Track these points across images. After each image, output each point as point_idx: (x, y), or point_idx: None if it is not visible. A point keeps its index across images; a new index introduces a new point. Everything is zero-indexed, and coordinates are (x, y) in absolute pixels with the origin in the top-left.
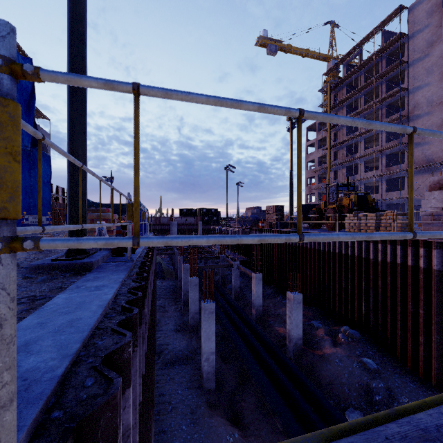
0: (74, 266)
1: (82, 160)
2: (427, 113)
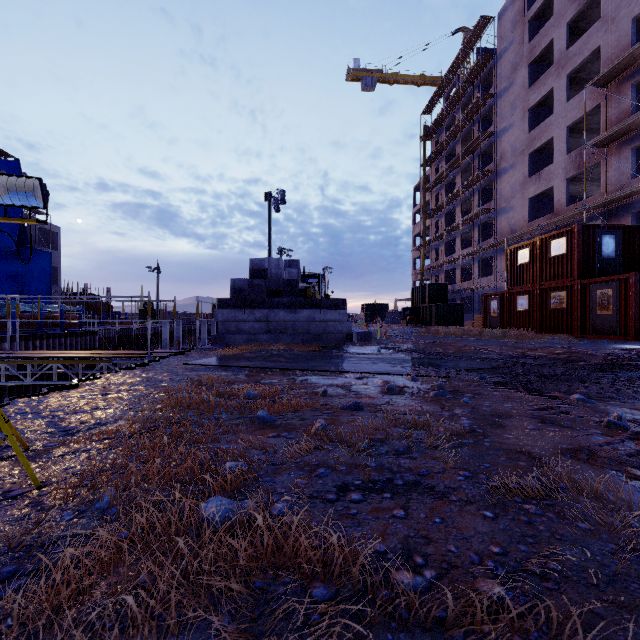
0: None
1: None
2: (511, 166)
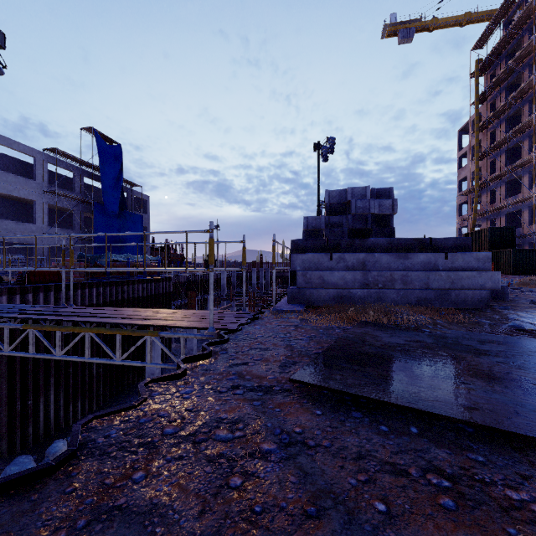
0: None
1: None
2: None
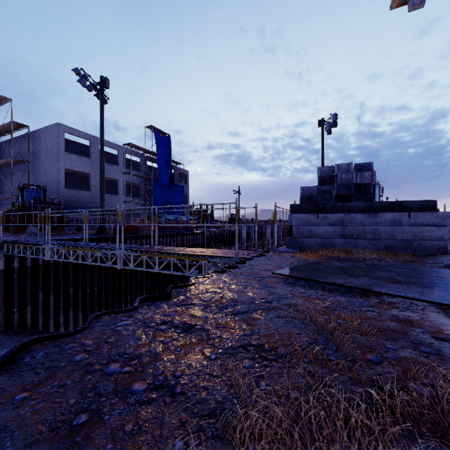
0: (94, 235)
1: (102, 206)
2: None
